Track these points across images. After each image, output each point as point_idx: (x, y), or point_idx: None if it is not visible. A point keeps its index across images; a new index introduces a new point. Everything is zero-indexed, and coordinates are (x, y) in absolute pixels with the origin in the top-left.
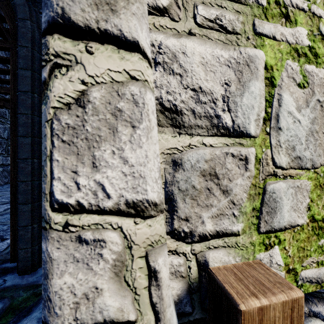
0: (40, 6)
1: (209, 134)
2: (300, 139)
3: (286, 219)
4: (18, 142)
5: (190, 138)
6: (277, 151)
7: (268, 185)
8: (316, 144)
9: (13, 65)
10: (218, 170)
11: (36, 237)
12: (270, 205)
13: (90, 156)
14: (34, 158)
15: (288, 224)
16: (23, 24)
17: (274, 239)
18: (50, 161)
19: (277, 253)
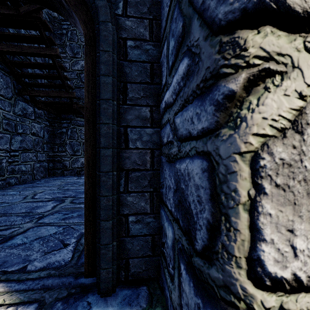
0: (115, 7)
1: None
2: None
3: None
4: (99, 154)
5: None
6: None
7: None
8: None
9: (87, 71)
10: None
11: (115, 255)
12: None
13: (309, 206)
14: (114, 170)
15: None
16: (105, 27)
17: None
18: (251, 213)
19: None
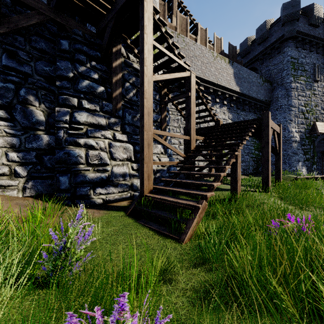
0: None
1: None
2: None
3: None
4: None
5: None
6: None
7: None
8: None
9: None
10: None
11: None
12: None
13: None
14: None
15: None
16: None
17: None
18: None
19: None
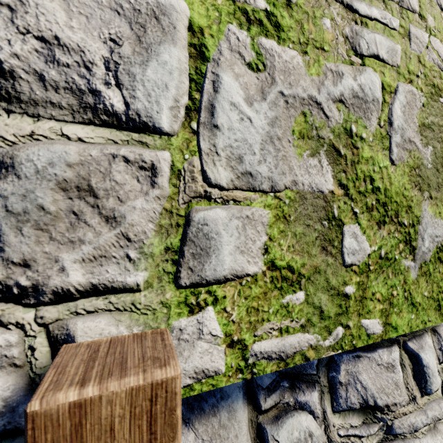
0: None
1: (76, 120)
2: (251, 146)
3: (228, 265)
4: None
5: (34, 122)
6: (212, 160)
7: (195, 212)
8: (278, 156)
9: None
10: (96, 182)
11: None
12: (198, 243)
13: None
14: None
15: (231, 273)
16: None
17: (206, 297)
18: None
19: (211, 318)
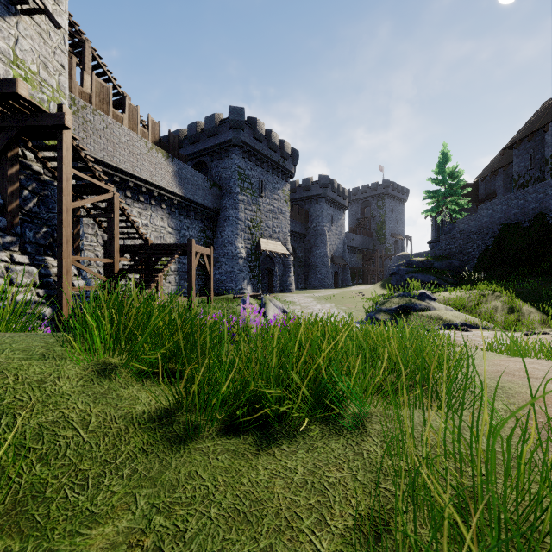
0: None
1: None
2: None
3: None
4: None
5: None
6: None
7: None
8: None
9: None
10: None
11: None
12: None
13: None
14: None
15: None
16: None
17: None
18: None
19: None
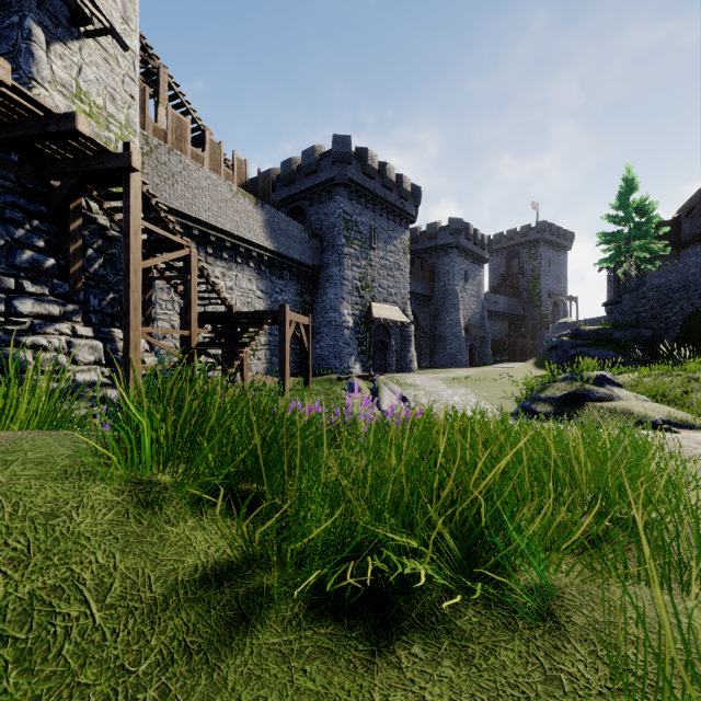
0: None
1: None
2: None
3: None
4: None
5: None
6: None
7: None
8: None
9: None
10: None
11: None
12: None
13: None
14: None
15: None
16: None
17: None
18: None
19: None
